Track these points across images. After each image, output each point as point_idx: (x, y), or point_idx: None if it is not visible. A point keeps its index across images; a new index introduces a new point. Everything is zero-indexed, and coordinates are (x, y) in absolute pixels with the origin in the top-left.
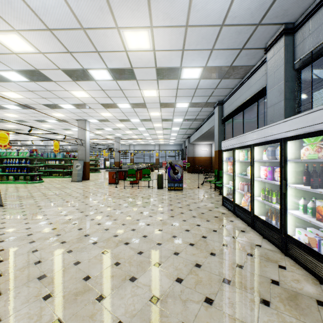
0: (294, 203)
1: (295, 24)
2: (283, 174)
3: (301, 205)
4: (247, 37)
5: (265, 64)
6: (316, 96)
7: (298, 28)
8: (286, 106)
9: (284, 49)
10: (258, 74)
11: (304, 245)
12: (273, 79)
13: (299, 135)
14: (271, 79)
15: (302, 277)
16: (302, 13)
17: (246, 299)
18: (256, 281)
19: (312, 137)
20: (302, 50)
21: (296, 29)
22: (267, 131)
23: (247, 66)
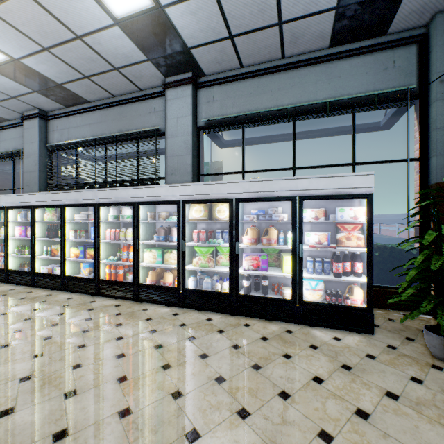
0: (42, 250)
1: (49, 114)
2: (33, 231)
3: (45, 251)
4: (1, 98)
5: (23, 128)
6: (60, 177)
7: (50, 119)
8: (41, 177)
9: (39, 129)
10: (15, 133)
11: (45, 273)
12: (30, 149)
13: (42, 205)
14: (28, 148)
15: (42, 291)
16: (52, 110)
17: (1, 308)
18: (9, 302)
19: (49, 208)
20: (53, 138)
21: (49, 118)
22: (21, 198)
23: (0, 117)
